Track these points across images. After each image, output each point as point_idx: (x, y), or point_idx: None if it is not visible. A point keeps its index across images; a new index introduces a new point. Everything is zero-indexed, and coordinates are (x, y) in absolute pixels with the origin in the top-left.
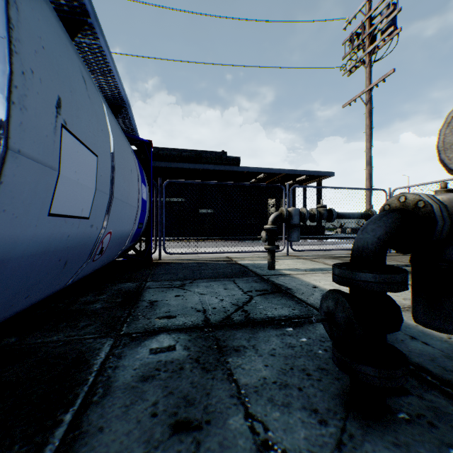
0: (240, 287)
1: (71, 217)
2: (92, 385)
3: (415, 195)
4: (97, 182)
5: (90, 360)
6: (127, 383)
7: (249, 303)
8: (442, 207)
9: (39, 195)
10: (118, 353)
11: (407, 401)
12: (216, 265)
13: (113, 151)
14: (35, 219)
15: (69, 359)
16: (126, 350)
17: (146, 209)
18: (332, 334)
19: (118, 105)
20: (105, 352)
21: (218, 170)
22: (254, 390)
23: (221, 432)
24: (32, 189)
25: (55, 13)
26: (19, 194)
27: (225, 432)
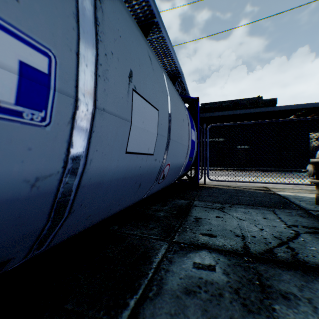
0: (281, 219)
1: (140, 154)
2: (150, 280)
3: None
4: (158, 129)
5: (151, 257)
6: (173, 289)
7: (295, 239)
8: None
9: (118, 139)
10: (170, 257)
11: None
12: (253, 193)
13: (170, 106)
14: (117, 155)
15: (139, 252)
16: (175, 256)
17: (195, 147)
18: None
19: (175, 76)
20: (161, 253)
21: (253, 112)
22: None
23: None
24: (113, 135)
25: (133, 19)
26: (105, 139)
27: None
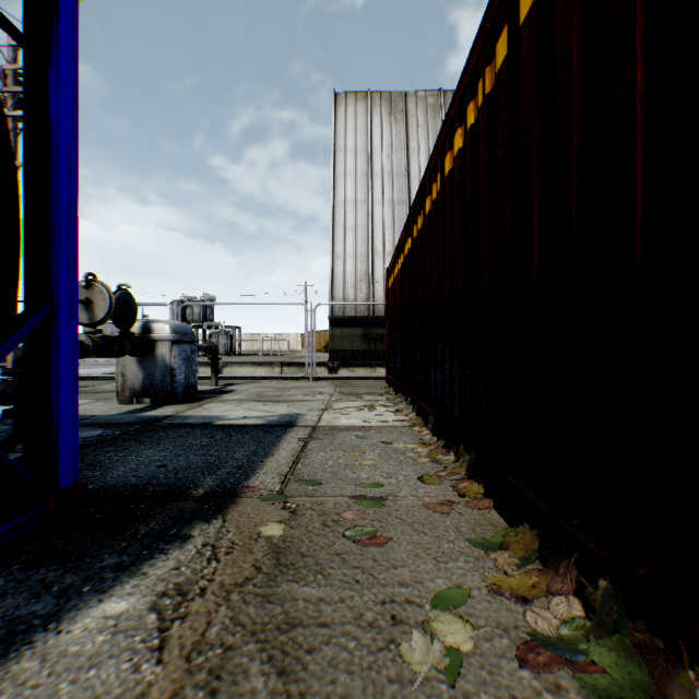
0: None
1: None
2: None
3: None
4: None
5: None
6: None
7: None
8: None
9: None
10: None
11: None
12: None
13: None
14: None
15: None
16: None
17: None
18: (5, 402)
19: None
20: None
21: None
22: None
23: None
24: None
25: None
26: None
27: None
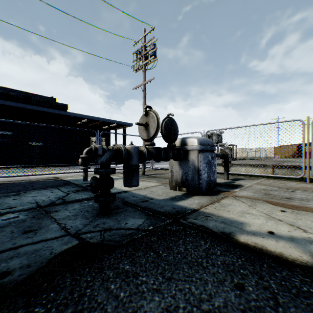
0: (62, 191)
1: None
2: None
3: (120, 145)
4: None
5: None
6: None
7: (67, 196)
8: (125, 149)
9: None
10: None
11: (118, 210)
12: (45, 181)
13: None
14: None
15: None
16: None
17: None
18: (92, 191)
19: None
20: None
21: (48, 112)
22: (63, 219)
23: (47, 229)
24: None
25: None
26: None
27: (48, 228)
